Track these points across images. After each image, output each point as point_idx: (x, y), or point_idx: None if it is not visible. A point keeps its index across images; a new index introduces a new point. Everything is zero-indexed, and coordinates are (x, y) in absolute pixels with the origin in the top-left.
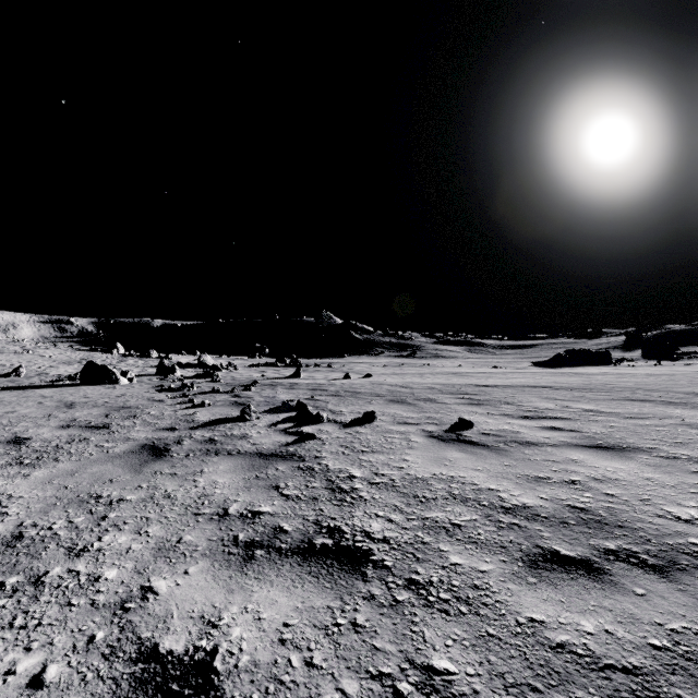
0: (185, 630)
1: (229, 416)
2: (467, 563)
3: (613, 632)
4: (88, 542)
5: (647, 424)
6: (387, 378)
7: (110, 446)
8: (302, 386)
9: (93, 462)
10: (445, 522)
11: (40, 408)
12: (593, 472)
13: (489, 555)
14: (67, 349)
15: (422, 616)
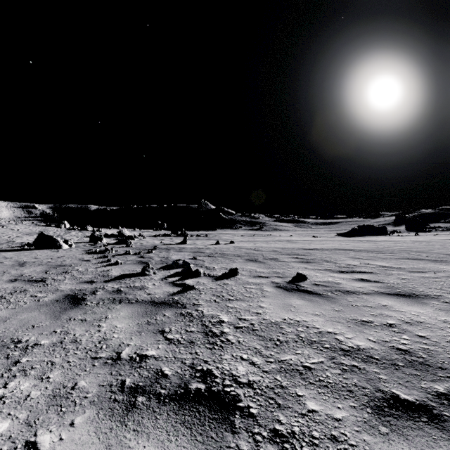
0: None
1: (134, 271)
2: (322, 409)
3: None
4: None
5: (427, 277)
6: (244, 244)
7: (42, 296)
8: (187, 250)
9: (24, 310)
10: (298, 365)
11: None
12: (403, 316)
13: (340, 400)
14: (30, 225)
15: None
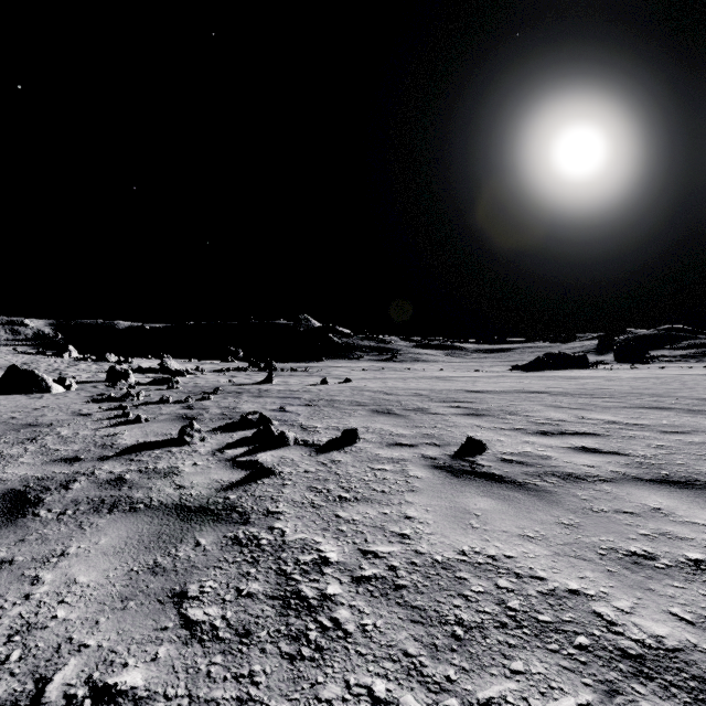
0: None
1: (166, 436)
2: None
3: None
4: None
5: (698, 442)
6: (368, 384)
7: None
8: (272, 393)
9: None
10: None
11: None
12: None
13: None
14: (8, 352)
15: None
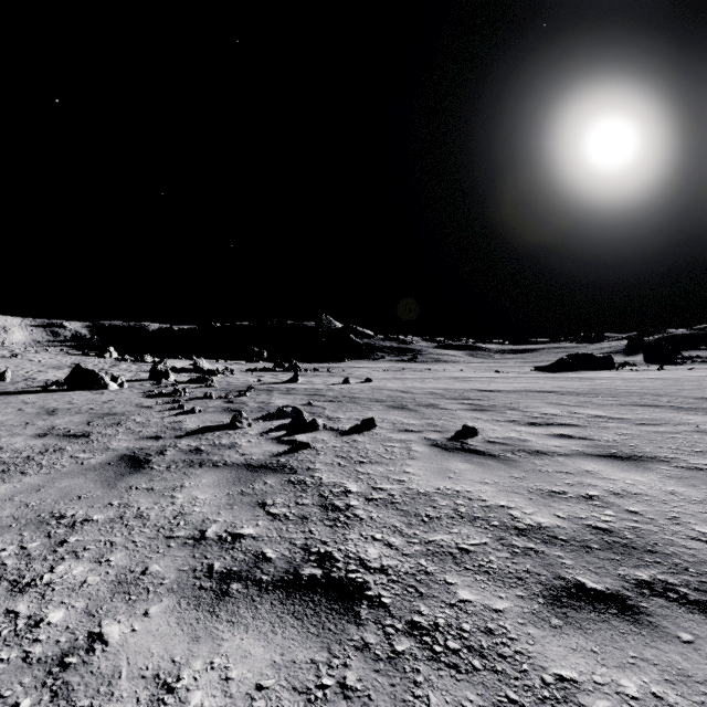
0: (133, 696)
1: (220, 423)
2: (478, 599)
3: (662, 695)
4: (38, 574)
5: (661, 431)
6: (388, 383)
7: (86, 457)
8: (299, 391)
9: (63, 476)
10: (451, 547)
11: (19, 415)
12: (611, 486)
13: (503, 589)
14: (57, 353)
15: (427, 674)
